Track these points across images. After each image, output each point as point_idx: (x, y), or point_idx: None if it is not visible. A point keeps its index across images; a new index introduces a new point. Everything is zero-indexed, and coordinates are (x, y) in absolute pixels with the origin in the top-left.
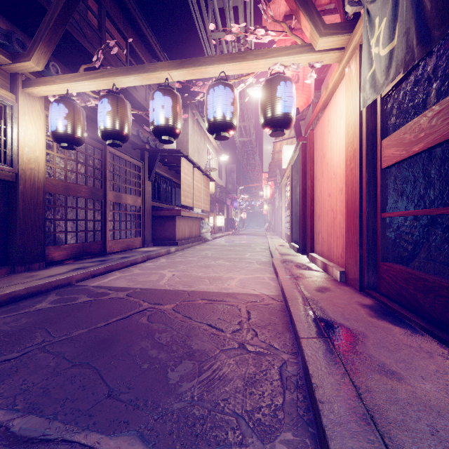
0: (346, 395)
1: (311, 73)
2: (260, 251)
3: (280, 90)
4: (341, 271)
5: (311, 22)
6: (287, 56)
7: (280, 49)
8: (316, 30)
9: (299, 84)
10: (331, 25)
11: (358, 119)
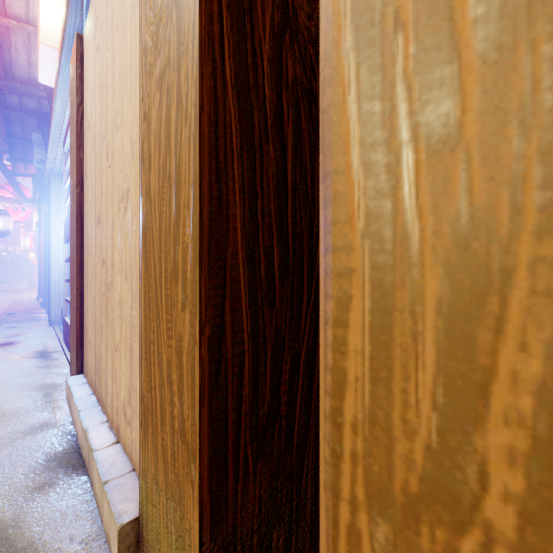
0: (3, 317)
1: (23, 211)
2: (4, 303)
3: (1, 219)
4: (41, 302)
5: (19, 195)
6: (7, 203)
7: (3, 199)
8: (22, 199)
9: (19, 212)
10: (30, 199)
11: (43, 240)
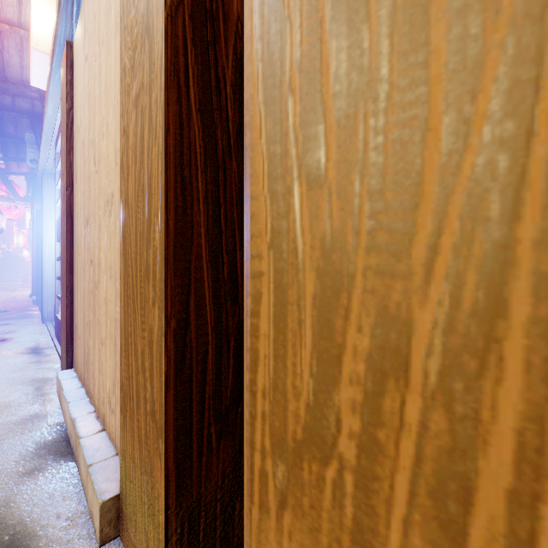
0: None
1: (16, 210)
2: None
3: None
4: (34, 300)
5: (12, 193)
6: (0, 201)
7: None
8: (15, 198)
9: (12, 210)
10: (23, 197)
11: (36, 238)
